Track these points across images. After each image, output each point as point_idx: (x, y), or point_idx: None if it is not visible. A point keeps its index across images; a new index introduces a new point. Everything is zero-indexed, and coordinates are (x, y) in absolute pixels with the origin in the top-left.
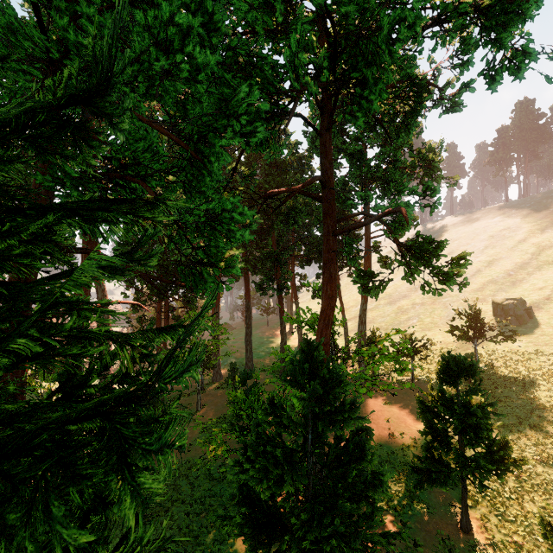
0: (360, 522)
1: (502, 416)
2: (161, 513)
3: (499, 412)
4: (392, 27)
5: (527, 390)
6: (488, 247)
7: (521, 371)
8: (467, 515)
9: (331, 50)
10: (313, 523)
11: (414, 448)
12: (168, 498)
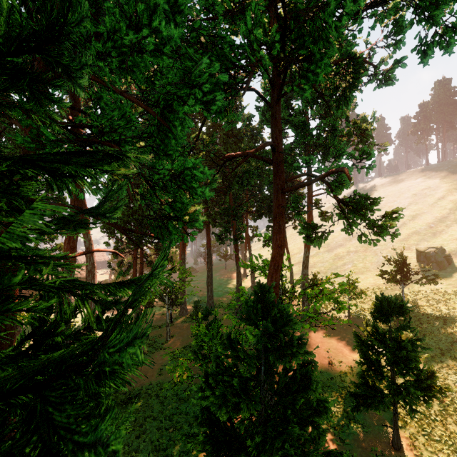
0: (307, 444)
1: (429, 349)
2: (136, 428)
3: (424, 345)
4: (339, 2)
5: (448, 326)
6: (412, 204)
7: (442, 309)
8: (398, 434)
9: (281, 30)
10: (265, 445)
11: (350, 375)
12: (142, 414)
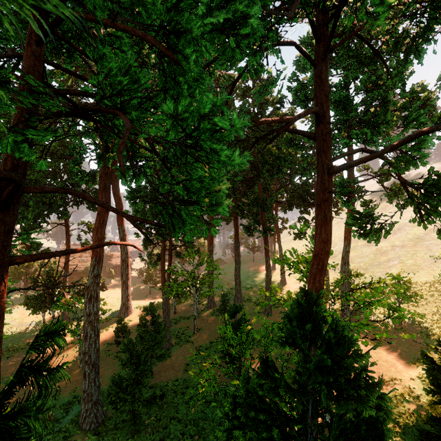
0: None
1: None
2: (160, 429)
3: None
4: None
5: None
6: None
7: None
8: None
9: None
10: None
11: (409, 398)
12: (167, 414)
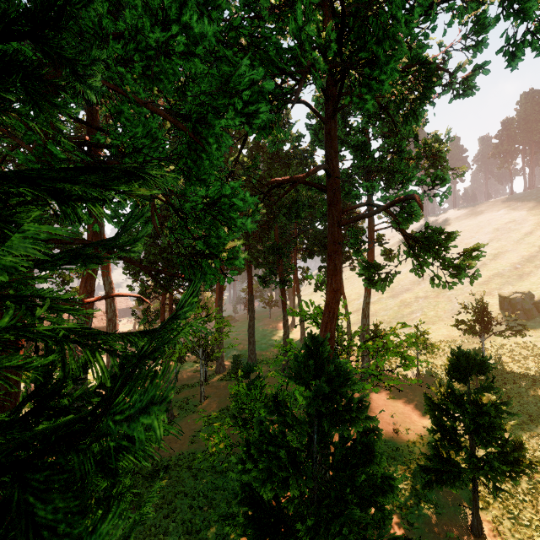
0: (370, 529)
1: (517, 415)
2: (164, 506)
3: (509, 409)
4: None
5: (538, 387)
6: (493, 240)
7: (531, 366)
8: (479, 517)
9: (338, 28)
10: (319, 529)
11: (420, 445)
12: (172, 490)
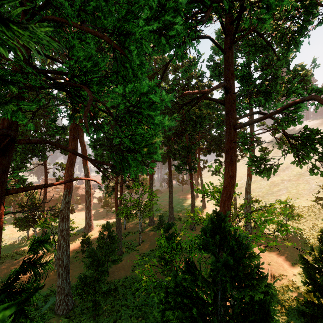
0: None
1: None
2: (114, 313)
3: None
4: None
5: None
6: None
7: None
8: None
9: None
10: None
11: (292, 288)
12: (119, 302)
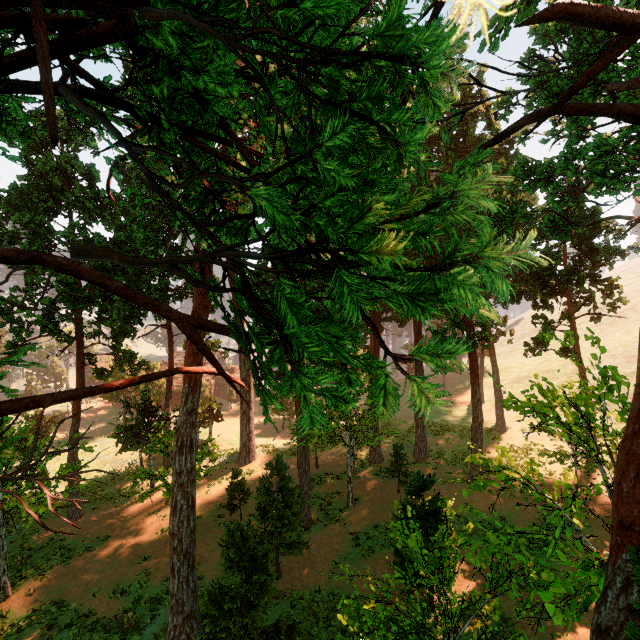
0: None
1: None
2: None
3: None
4: None
5: None
6: None
7: None
8: None
9: None
10: None
11: None
12: None
